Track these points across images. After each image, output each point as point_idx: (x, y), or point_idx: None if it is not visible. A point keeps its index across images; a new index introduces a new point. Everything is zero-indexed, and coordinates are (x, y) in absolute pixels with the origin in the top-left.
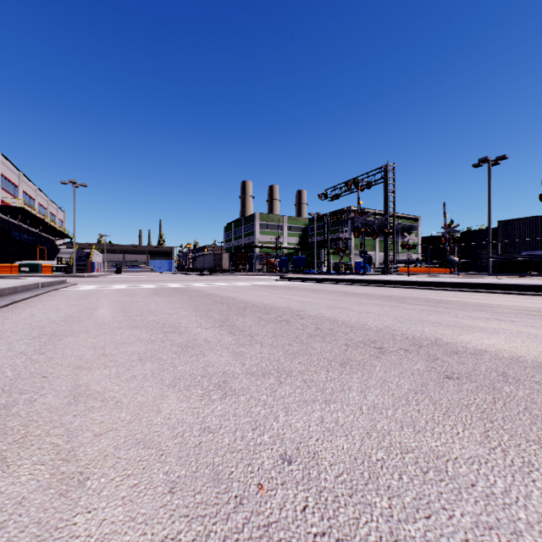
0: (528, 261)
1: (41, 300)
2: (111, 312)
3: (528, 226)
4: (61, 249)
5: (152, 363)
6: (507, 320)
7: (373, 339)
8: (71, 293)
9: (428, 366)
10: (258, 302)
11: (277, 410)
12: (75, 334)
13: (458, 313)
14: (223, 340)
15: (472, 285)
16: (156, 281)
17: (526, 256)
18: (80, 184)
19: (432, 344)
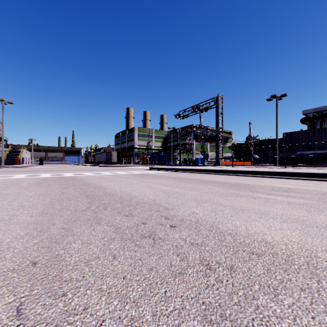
0: (300, 157)
1: None
2: None
3: (301, 136)
4: None
5: None
6: None
7: None
8: None
9: None
10: (126, 194)
11: None
12: None
13: None
14: None
15: (288, 174)
16: (58, 171)
17: (299, 154)
18: (7, 101)
19: None
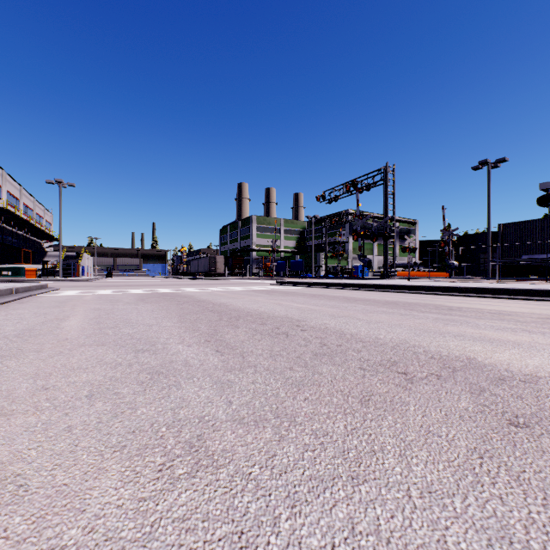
0: (528, 265)
1: (8, 308)
2: (81, 323)
3: (529, 229)
4: (48, 252)
5: (104, 403)
6: (537, 331)
7: (393, 359)
8: (47, 299)
9: (476, 403)
10: (253, 310)
11: (276, 502)
12: (22, 355)
13: (478, 323)
14: (208, 362)
15: (480, 290)
16: (146, 286)
17: (526, 260)
18: (67, 183)
19: (467, 366)
